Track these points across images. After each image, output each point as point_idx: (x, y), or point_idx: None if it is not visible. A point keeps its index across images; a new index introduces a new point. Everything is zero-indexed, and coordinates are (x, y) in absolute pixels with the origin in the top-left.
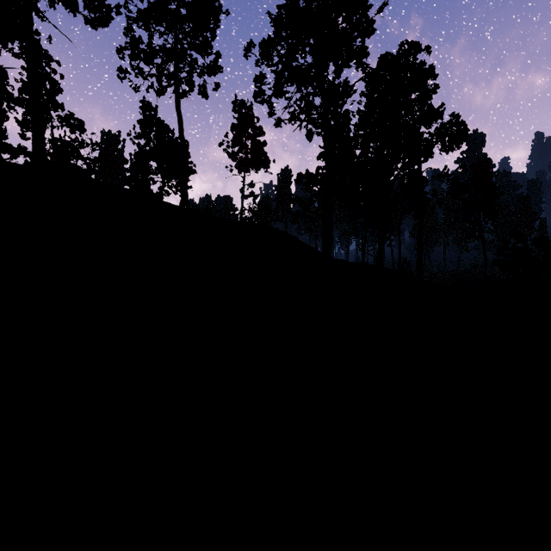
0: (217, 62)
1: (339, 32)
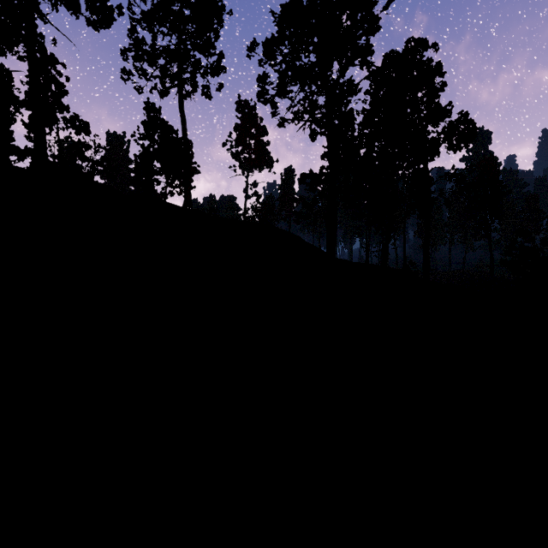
0: (220, 62)
1: (344, 30)
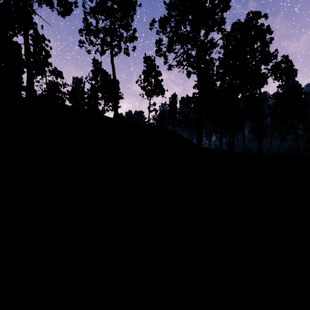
0: (134, 34)
1: (207, 9)
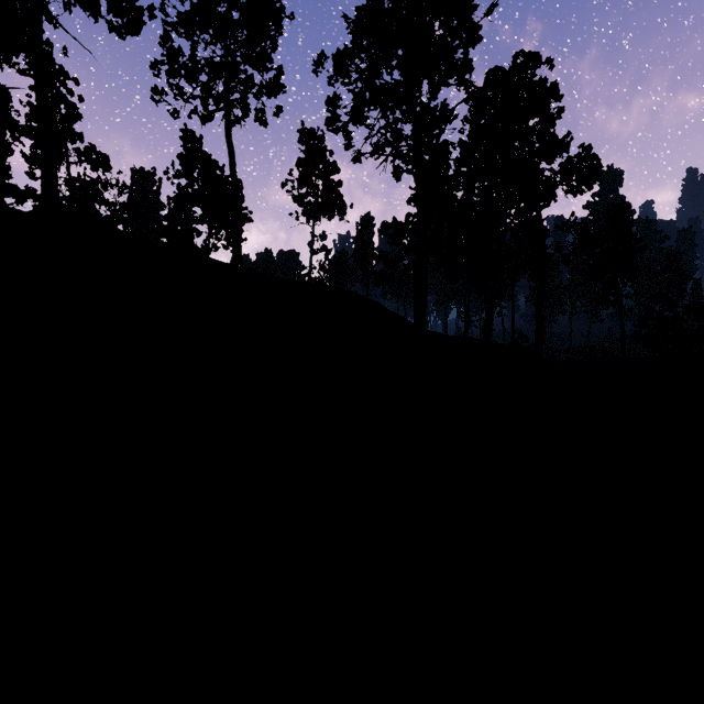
0: (279, 80)
1: (435, 40)
